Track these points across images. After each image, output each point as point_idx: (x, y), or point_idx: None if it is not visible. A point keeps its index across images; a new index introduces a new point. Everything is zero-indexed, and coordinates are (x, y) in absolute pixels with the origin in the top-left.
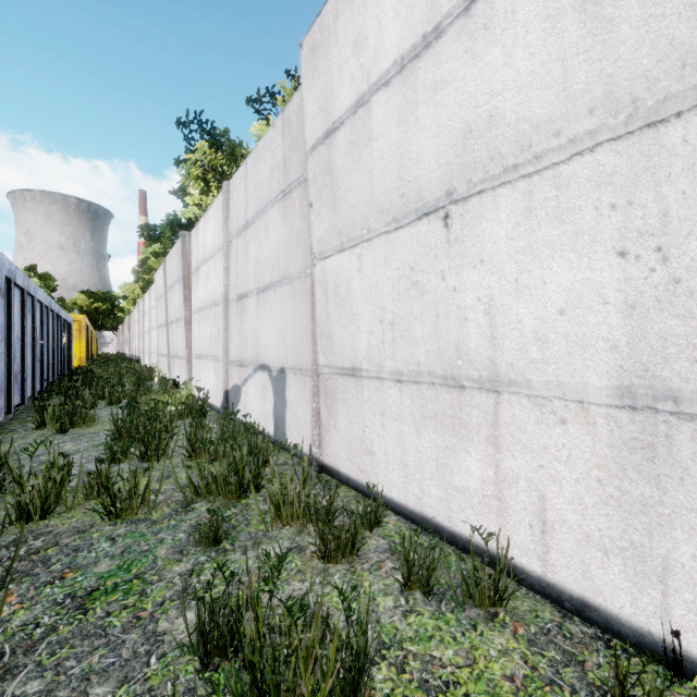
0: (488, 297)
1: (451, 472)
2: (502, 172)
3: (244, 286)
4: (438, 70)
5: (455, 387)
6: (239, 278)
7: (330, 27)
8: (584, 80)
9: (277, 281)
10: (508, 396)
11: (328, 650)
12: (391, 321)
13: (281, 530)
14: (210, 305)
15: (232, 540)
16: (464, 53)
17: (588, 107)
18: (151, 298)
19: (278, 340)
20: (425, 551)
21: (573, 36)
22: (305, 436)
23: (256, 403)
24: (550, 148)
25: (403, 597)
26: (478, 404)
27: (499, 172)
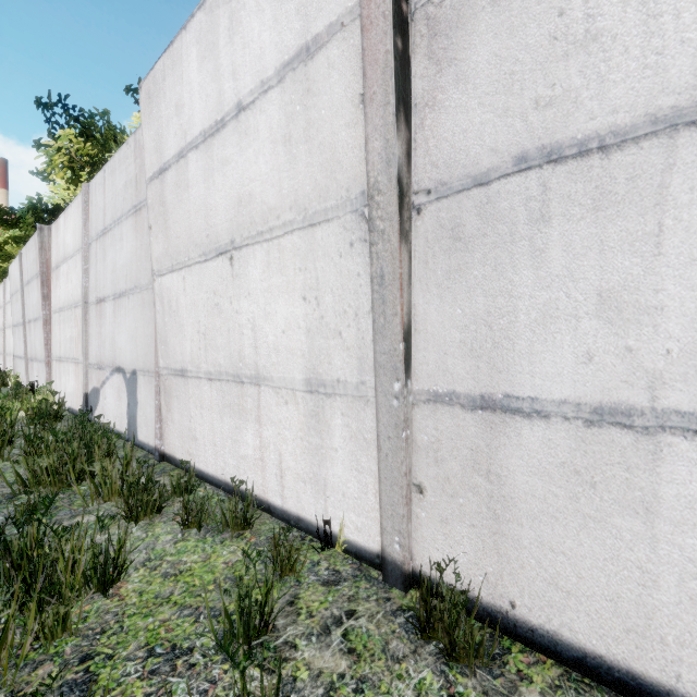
0: (253, 319)
1: (239, 445)
2: (256, 234)
3: (102, 291)
4: (224, 150)
5: (239, 382)
6: (97, 282)
7: (160, 84)
8: (287, 188)
9: (130, 289)
10: (264, 388)
11: (86, 555)
12: (204, 332)
13: (102, 505)
14: (71, 306)
15: (51, 516)
16: (236, 145)
17: (289, 206)
18: (6, 292)
19: (131, 344)
20: (202, 500)
21: (282, 159)
22: (152, 431)
23: (113, 404)
24: (276, 226)
25: (182, 533)
26: (251, 394)
27: (255, 234)
